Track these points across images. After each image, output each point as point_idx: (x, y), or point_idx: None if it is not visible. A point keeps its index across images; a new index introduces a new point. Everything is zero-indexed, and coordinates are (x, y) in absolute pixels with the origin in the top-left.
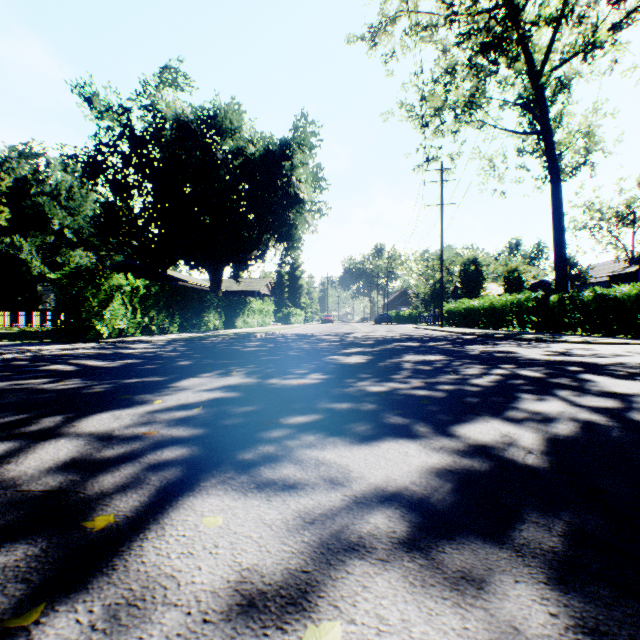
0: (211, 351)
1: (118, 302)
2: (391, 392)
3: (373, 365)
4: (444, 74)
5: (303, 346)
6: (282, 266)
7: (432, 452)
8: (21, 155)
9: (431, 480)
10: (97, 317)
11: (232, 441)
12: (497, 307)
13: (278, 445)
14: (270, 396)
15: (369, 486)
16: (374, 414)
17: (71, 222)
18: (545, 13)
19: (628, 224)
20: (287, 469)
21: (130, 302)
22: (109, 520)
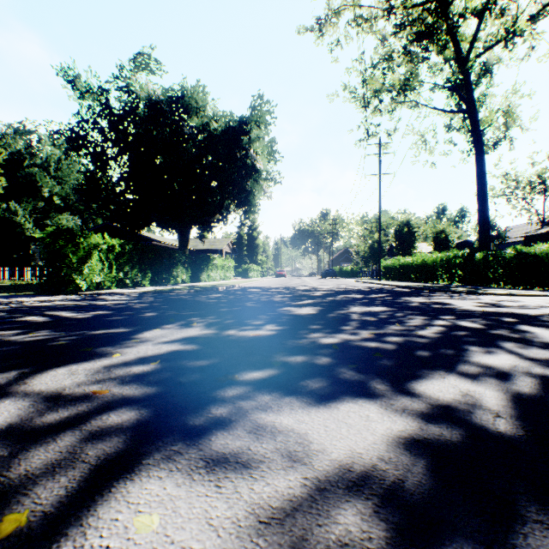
0: (176, 303)
1: (95, 259)
2: (343, 344)
3: (323, 316)
4: (382, 60)
5: (259, 298)
6: (241, 228)
7: (395, 416)
8: (16, 132)
9: (401, 455)
10: (76, 272)
11: (184, 402)
12: (428, 263)
13: (232, 407)
14: (227, 348)
15: (332, 464)
16: (329, 369)
17: (59, 190)
18: (471, 6)
19: (540, 192)
20: (240, 439)
21: (107, 259)
22: (20, 521)
